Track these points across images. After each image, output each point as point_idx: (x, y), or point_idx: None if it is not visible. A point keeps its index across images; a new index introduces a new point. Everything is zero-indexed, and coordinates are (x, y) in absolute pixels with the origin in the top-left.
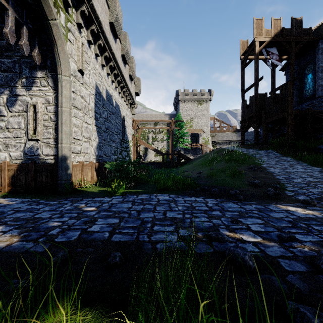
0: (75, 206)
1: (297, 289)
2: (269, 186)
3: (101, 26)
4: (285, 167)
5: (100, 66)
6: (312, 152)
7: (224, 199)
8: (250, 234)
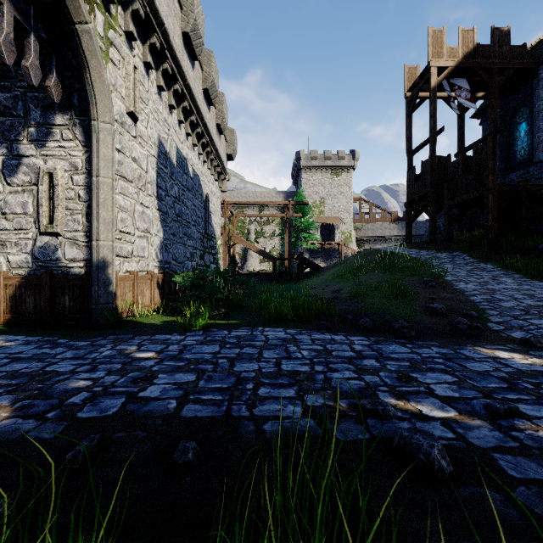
0: (119, 349)
1: (539, 519)
2: (459, 315)
3: (168, 38)
4: (484, 281)
5: (167, 108)
6: (529, 256)
7: (382, 337)
8: (434, 404)
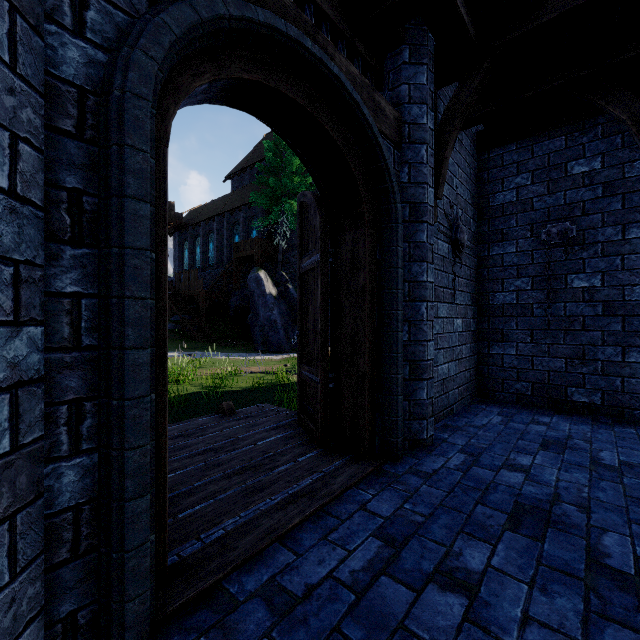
0: None
1: None
2: None
3: None
4: None
5: None
6: None
7: None
8: None
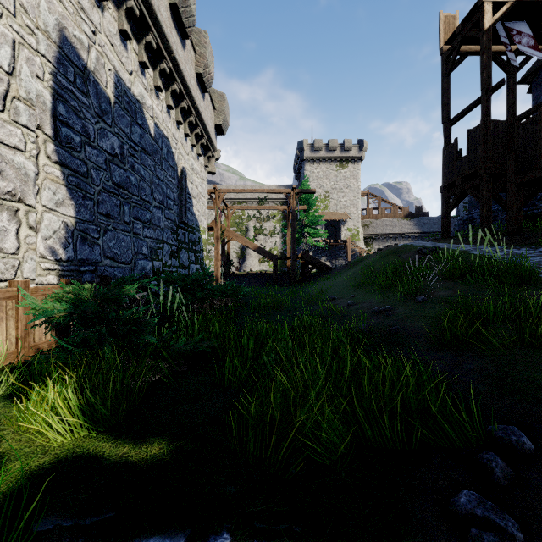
0: None
1: None
2: None
3: None
4: None
5: None
6: None
7: None
8: None
